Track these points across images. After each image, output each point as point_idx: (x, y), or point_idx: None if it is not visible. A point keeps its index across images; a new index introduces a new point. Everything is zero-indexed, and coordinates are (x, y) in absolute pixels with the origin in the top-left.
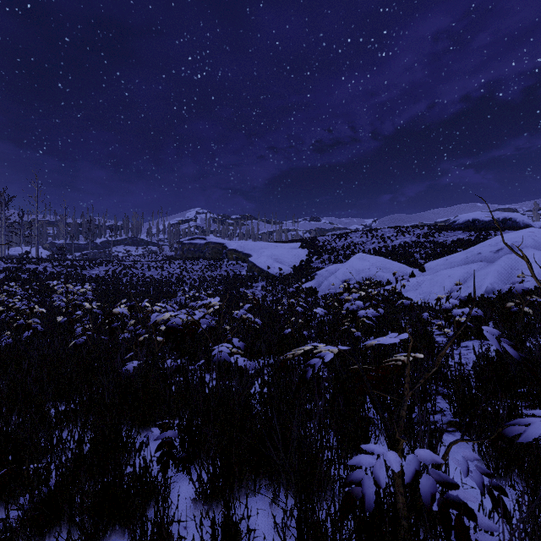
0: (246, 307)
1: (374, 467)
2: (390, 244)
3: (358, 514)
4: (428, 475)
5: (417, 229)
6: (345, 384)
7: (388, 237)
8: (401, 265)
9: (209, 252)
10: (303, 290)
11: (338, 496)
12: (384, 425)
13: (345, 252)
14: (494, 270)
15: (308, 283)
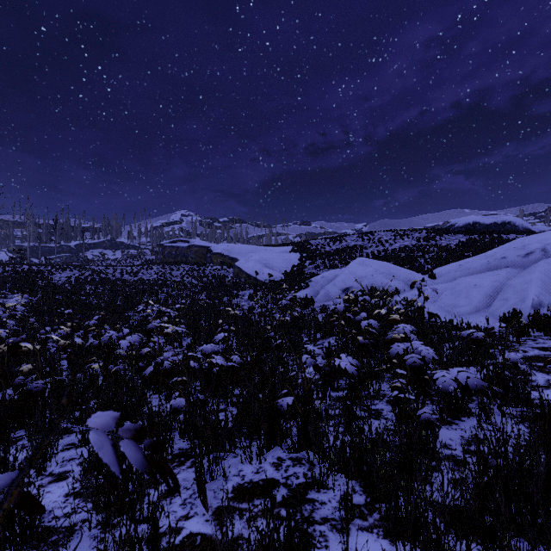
0: (217, 338)
1: None
2: (389, 248)
3: None
4: None
5: (415, 232)
6: None
7: (386, 240)
8: (409, 271)
9: (192, 256)
10: (296, 300)
11: None
12: None
13: (341, 256)
14: (537, 278)
15: (301, 292)
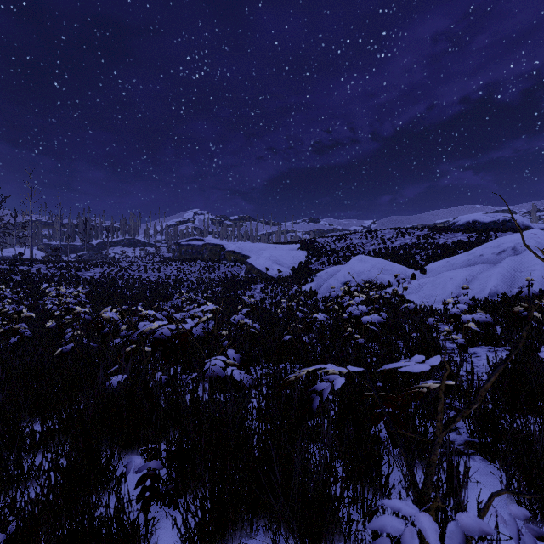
0: (244, 311)
1: (403, 536)
2: (390, 246)
3: None
4: None
5: (417, 230)
6: (351, 401)
7: (388, 238)
8: (402, 267)
9: (207, 253)
10: (302, 292)
11: (348, 541)
12: (408, 470)
13: (344, 253)
14: (498, 272)
15: (307, 285)
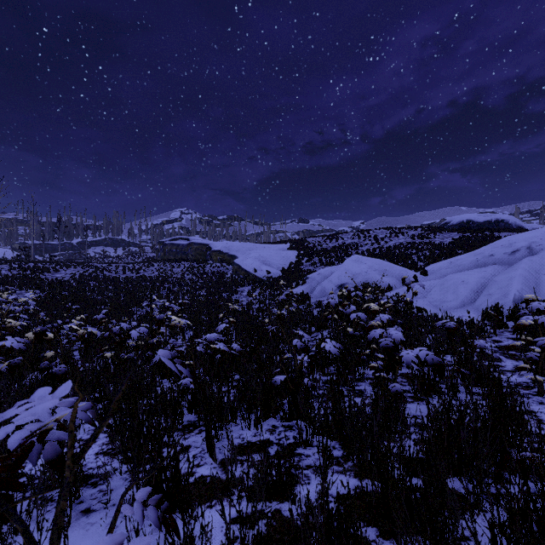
0: (219, 328)
1: None
2: (385, 246)
3: None
4: None
5: (410, 230)
6: None
7: (381, 238)
8: (402, 268)
9: (192, 253)
10: (293, 296)
11: None
12: None
13: (337, 254)
14: (520, 274)
15: (298, 288)
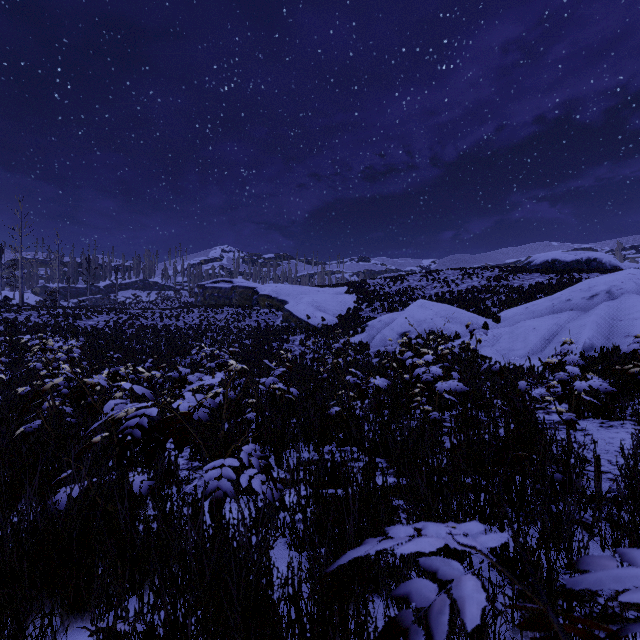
0: (277, 372)
1: None
2: (456, 289)
3: None
4: None
5: (486, 271)
6: None
7: (452, 280)
8: (472, 315)
9: (236, 298)
10: (351, 345)
11: None
12: None
13: (401, 298)
14: (592, 321)
15: (357, 336)
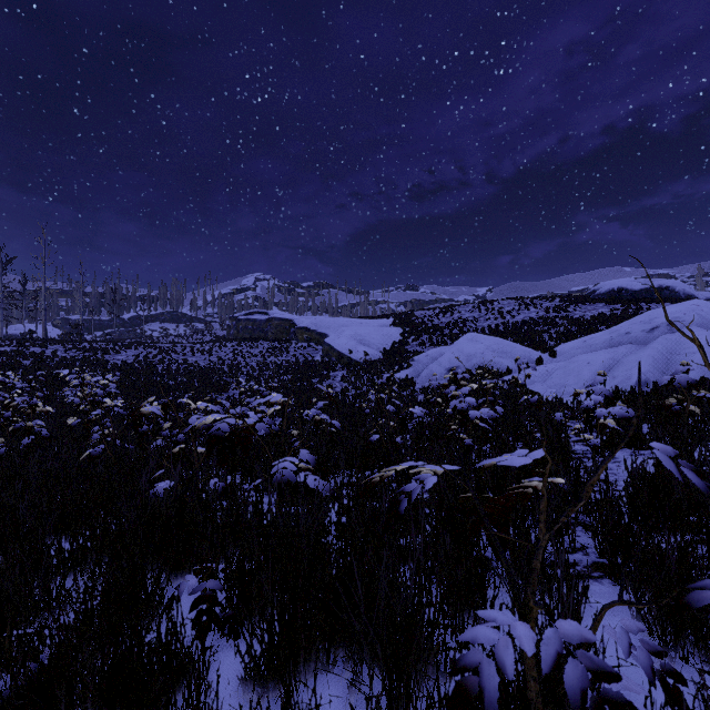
0: (320, 404)
1: (497, 645)
2: (511, 321)
3: (473, 705)
4: (576, 660)
5: (545, 301)
6: (452, 512)
7: (507, 311)
8: (525, 349)
9: (272, 331)
10: (395, 381)
11: (444, 673)
12: (509, 580)
13: (451, 331)
14: (648, 355)
15: (402, 372)
